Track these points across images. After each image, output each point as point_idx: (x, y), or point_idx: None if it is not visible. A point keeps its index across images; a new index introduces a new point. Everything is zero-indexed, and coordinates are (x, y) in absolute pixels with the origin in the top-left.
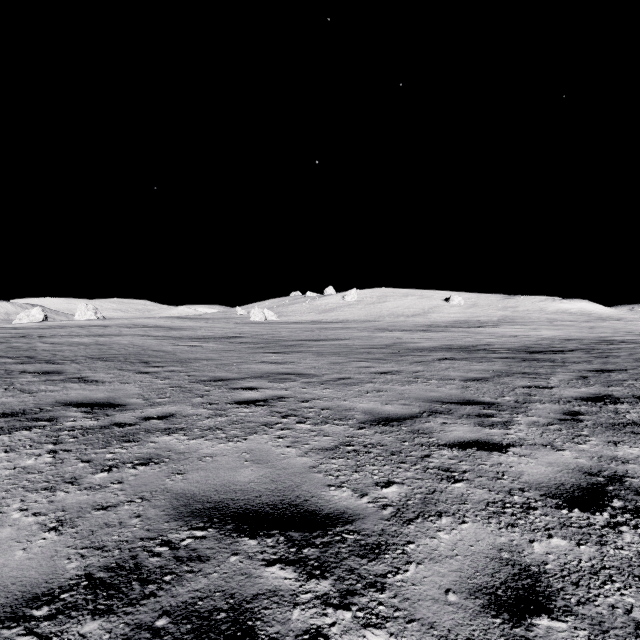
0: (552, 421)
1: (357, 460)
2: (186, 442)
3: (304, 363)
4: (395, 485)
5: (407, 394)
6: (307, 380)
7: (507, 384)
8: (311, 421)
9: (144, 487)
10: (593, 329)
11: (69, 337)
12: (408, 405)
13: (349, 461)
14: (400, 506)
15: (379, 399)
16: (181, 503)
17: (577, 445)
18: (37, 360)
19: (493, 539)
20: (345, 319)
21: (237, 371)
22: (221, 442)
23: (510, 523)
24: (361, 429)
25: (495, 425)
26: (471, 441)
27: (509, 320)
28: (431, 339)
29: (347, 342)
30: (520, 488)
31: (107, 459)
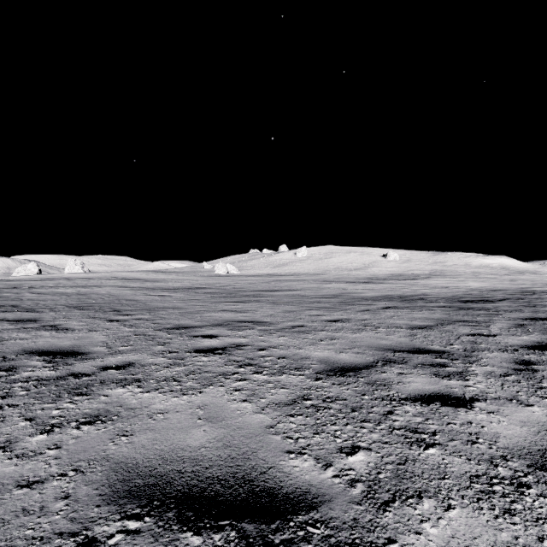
0: (507, 371)
1: (317, 418)
2: (139, 395)
3: (261, 311)
4: (361, 451)
5: (359, 342)
6: (264, 328)
7: (451, 332)
8: (268, 371)
9: (82, 454)
10: (513, 281)
11: (55, 288)
12: (361, 353)
13: (308, 419)
14: (371, 482)
15: (333, 347)
16: (119, 477)
17: (543, 399)
18: (19, 309)
19: (492, 535)
20: (297, 272)
21: (199, 319)
22: (175, 395)
23: (506, 509)
24: (318, 380)
25: (452, 376)
26: (432, 394)
27: (439, 273)
28: (373, 290)
29: (299, 292)
30: (501, 456)
31: (52, 416)
